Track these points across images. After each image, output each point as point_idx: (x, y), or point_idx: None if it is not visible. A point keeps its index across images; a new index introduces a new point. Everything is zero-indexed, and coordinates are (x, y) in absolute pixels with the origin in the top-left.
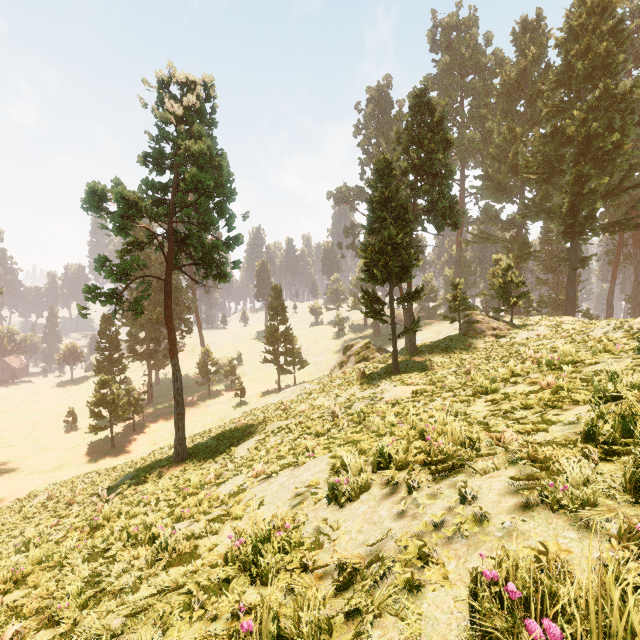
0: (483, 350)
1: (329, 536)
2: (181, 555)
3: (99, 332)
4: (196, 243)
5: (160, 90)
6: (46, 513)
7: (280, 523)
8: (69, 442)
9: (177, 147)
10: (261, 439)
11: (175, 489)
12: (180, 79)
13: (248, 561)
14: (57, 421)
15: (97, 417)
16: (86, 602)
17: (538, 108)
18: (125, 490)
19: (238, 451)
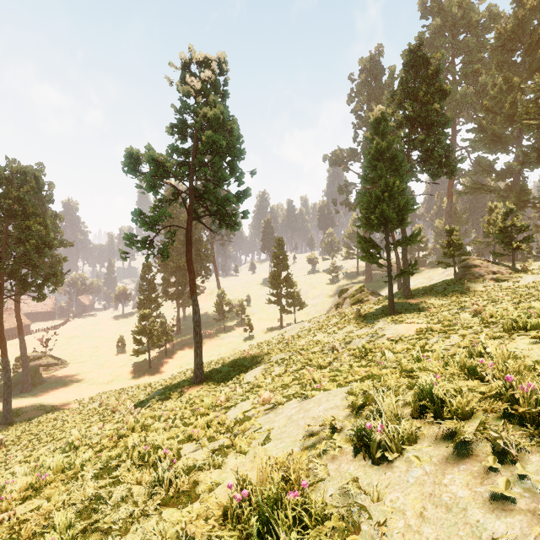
0: (483, 293)
1: (367, 512)
2: (178, 492)
3: (141, 277)
4: (211, 197)
5: (183, 70)
6: (97, 417)
7: (293, 476)
8: (119, 362)
9: (196, 116)
10: (266, 368)
11: (191, 408)
12: (199, 59)
13: (251, 530)
14: (112, 345)
15: (138, 343)
16: (72, 539)
17: (538, 55)
18: (154, 404)
19: (246, 377)
